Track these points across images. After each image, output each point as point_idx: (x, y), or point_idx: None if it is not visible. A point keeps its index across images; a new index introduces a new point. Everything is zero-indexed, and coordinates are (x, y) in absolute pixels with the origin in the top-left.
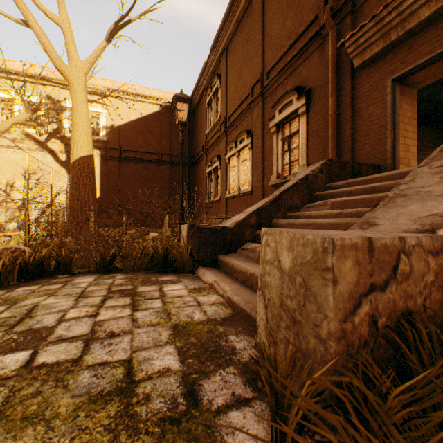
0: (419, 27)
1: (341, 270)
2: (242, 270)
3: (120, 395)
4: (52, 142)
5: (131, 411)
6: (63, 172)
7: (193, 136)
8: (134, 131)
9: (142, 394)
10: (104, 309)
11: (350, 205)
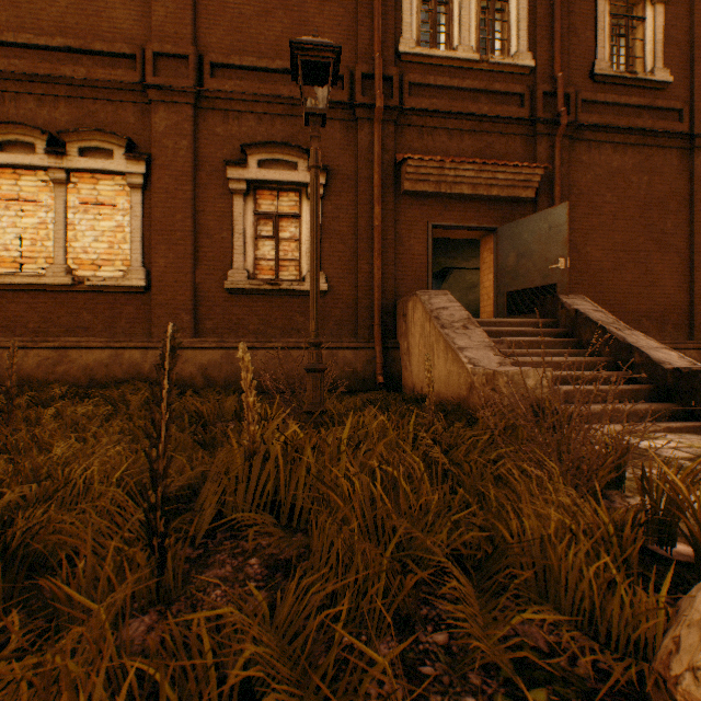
0: (456, 196)
1: None
2: (597, 411)
3: None
4: None
5: None
6: None
7: None
8: None
9: None
10: None
11: (527, 345)
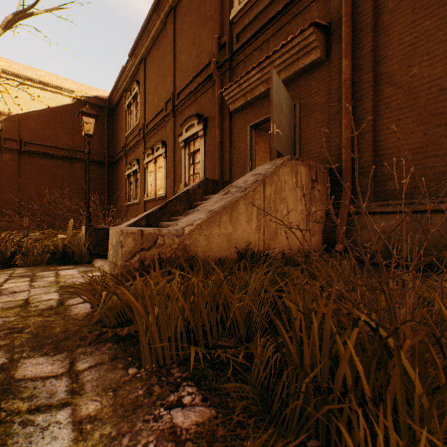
0: (261, 96)
1: (126, 242)
2: None
3: (21, 307)
4: None
5: (27, 309)
6: None
7: (113, 135)
8: (40, 122)
9: (34, 306)
10: (8, 283)
11: None
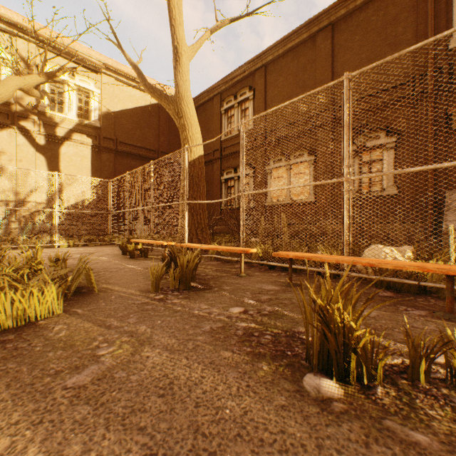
0: None
1: None
2: None
3: None
4: (24, 118)
5: None
6: (40, 160)
7: None
8: (131, 121)
9: None
10: None
11: None
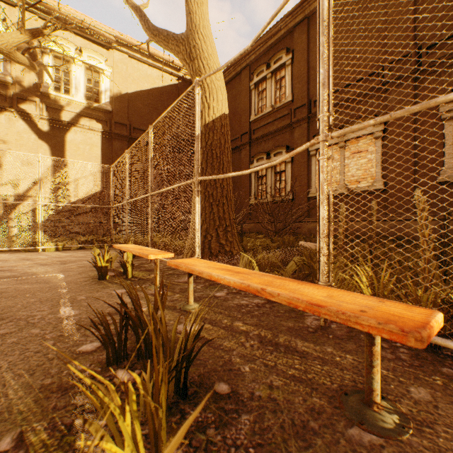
0: None
1: None
2: None
3: None
4: (25, 100)
5: None
6: (43, 148)
7: None
8: (147, 104)
9: None
10: None
11: None
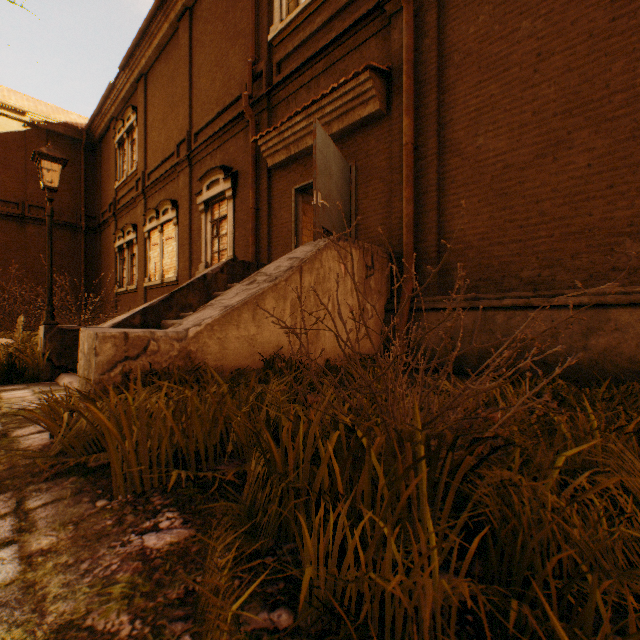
0: (309, 150)
1: (103, 349)
2: None
3: None
4: None
5: None
6: None
7: (95, 185)
8: None
9: None
10: None
11: None
